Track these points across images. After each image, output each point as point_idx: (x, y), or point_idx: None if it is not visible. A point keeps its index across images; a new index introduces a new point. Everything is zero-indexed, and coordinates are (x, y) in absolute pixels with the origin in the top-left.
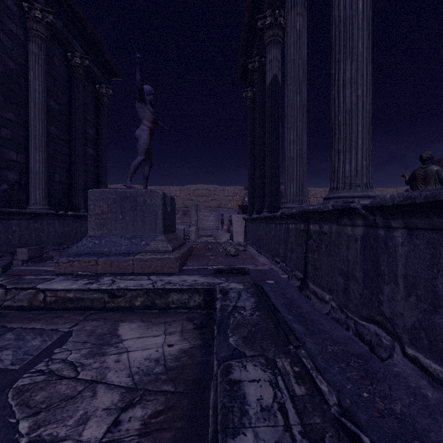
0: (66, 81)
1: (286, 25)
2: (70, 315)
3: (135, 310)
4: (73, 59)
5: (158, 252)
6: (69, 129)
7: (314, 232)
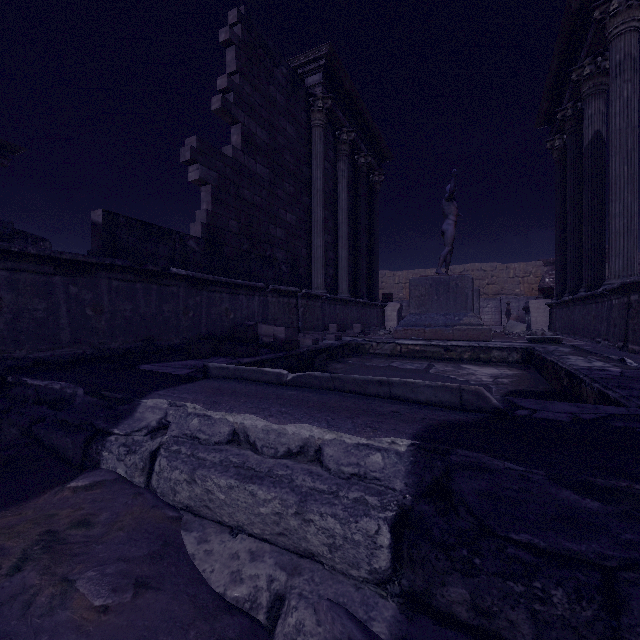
0: (353, 182)
1: (610, 93)
2: (420, 360)
3: (463, 361)
4: (358, 160)
5: (470, 326)
6: (355, 224)
7: (634, 302)
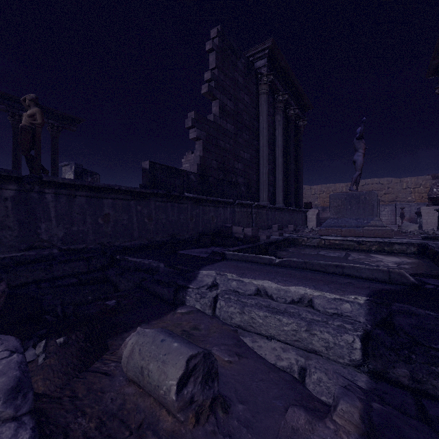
0: (285, 127)
1: None
2: (338, 250)
3: (372, 252)
4: (289, 112)
5: (376, 227)
6: (286, 156)
7: None
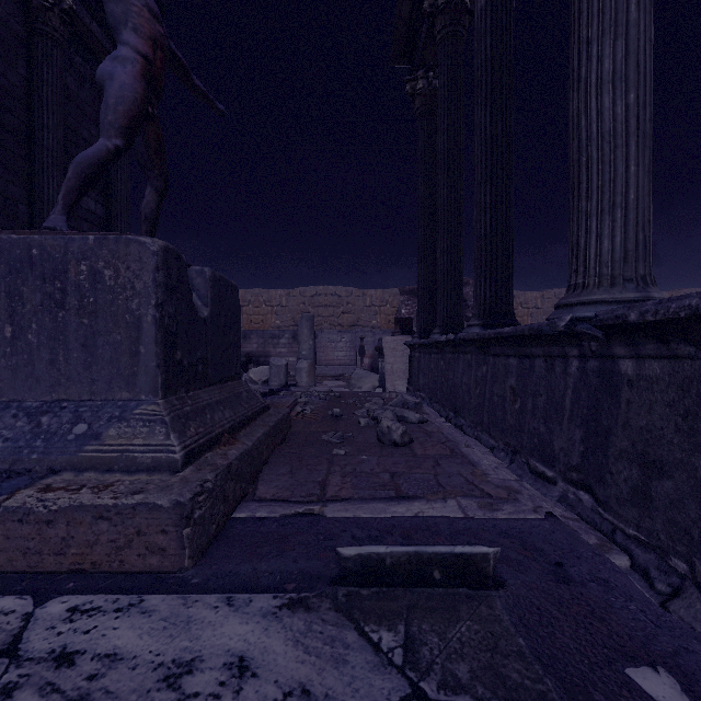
0: (17, 38)
1: None
2: None
3: None
4: None
5: (125, 471)
6: (27, 146)
7: None
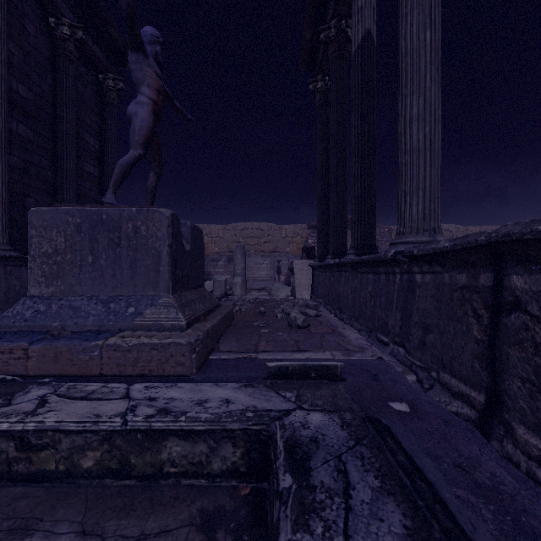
0: (47, 60)
1: None
2: None
3: (80, 480)
4: (58, 27)
5: (157, 330)
6: (53, 132)
7: (534, 296)
